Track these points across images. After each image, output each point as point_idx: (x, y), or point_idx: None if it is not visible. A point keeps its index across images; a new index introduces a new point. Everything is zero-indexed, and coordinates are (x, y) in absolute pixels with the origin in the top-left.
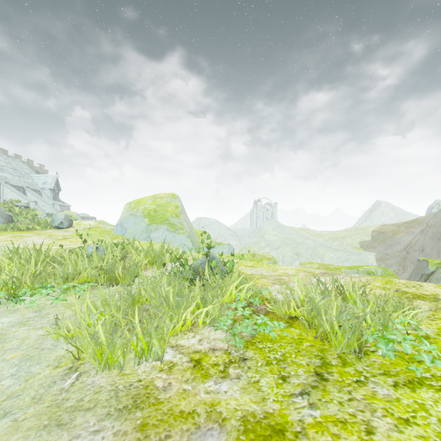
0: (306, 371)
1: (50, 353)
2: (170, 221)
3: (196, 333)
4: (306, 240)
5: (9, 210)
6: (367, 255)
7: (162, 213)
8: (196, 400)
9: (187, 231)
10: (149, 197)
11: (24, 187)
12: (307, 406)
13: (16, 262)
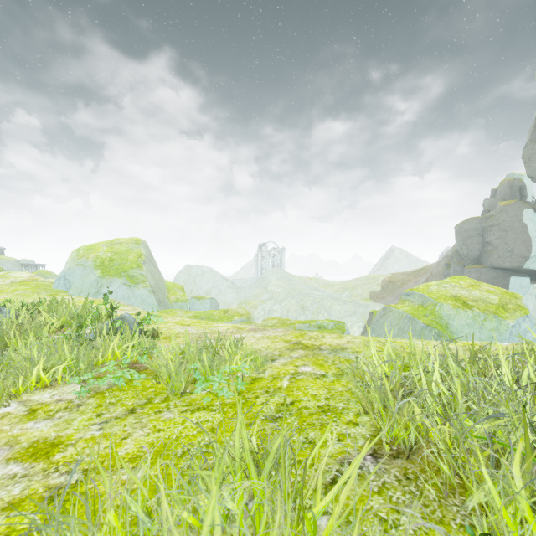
0: (125, 409)
1: None
2: (129, 273)
3: (56, 389)
4: (314, 291)
5: None
6: (375, 307)
7: (120, 263)
8: (6, 435)
9: (151, 285)
10: (105, 242)
11: None
12: (97, 429)
13: None
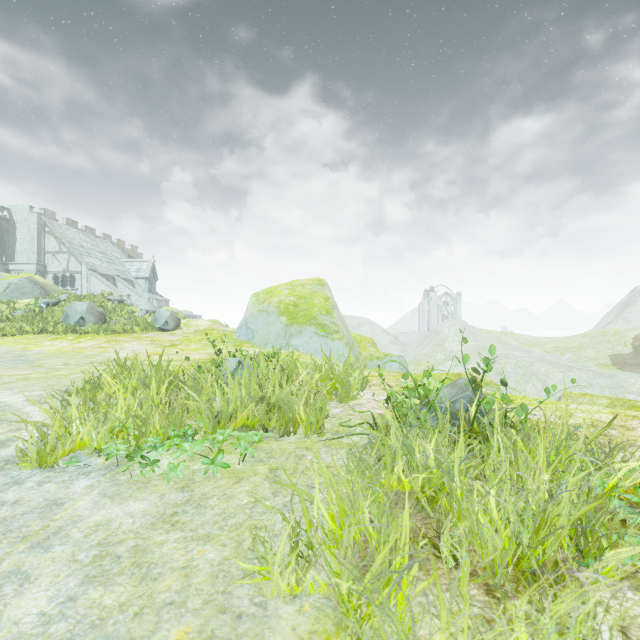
0: None
1: (262, 637)
2: (319, 320)
3: None
4: (513, 350)
5: (100, 306)
6: (628, 378)
7: (307, 309)
8: None
9: (345, 336)
10: (285, 285)
11: (114, 276)
12: None
13: (126, 384)
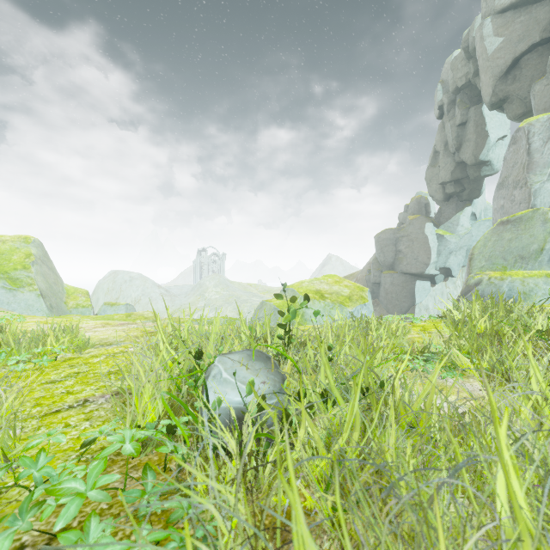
0: None
1: None
2: (11, 275)
3: None
4: (252, 297)
5: None
6: None
7: None
8: None
9: (41, 289)
10: None
11: None
12: None
13: None
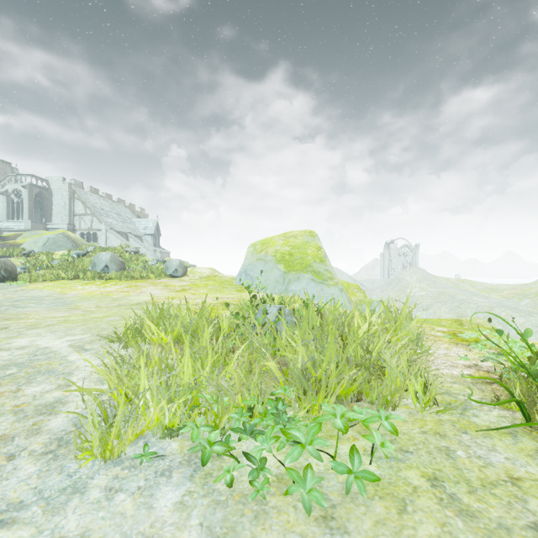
0: None
1: None
2: (314, 268)
3: None
4: (472, 296)
5: (119, 256)
6: None
7: (301, 258)
8: None
9: (338, 283)
10: (279, 236)
11: (127, 232)
12: None
13: (168, 331)
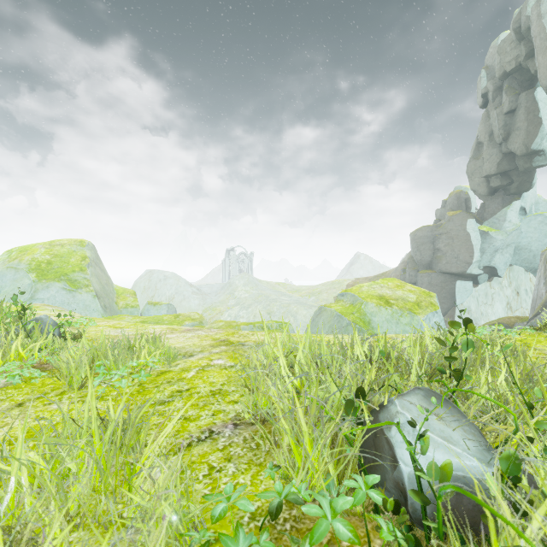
0: (14, 403)
1: None
2: (70, 277)
3: None
4: (281, 296)
5: None
6: None
7: (60, 267)
8: None
9: (96, 290)
10: (44, 244)
11: None
12: None
13: None
